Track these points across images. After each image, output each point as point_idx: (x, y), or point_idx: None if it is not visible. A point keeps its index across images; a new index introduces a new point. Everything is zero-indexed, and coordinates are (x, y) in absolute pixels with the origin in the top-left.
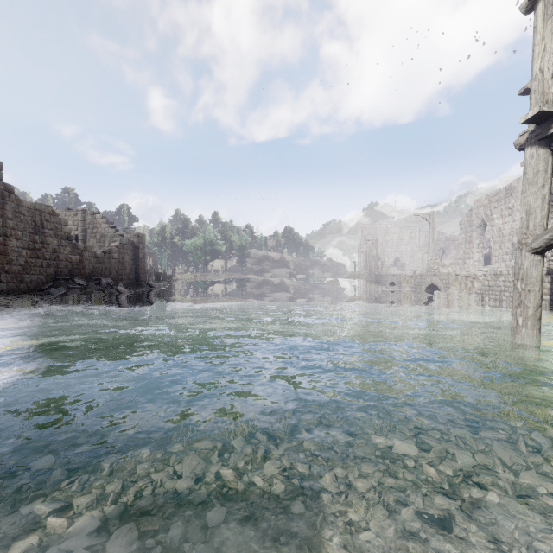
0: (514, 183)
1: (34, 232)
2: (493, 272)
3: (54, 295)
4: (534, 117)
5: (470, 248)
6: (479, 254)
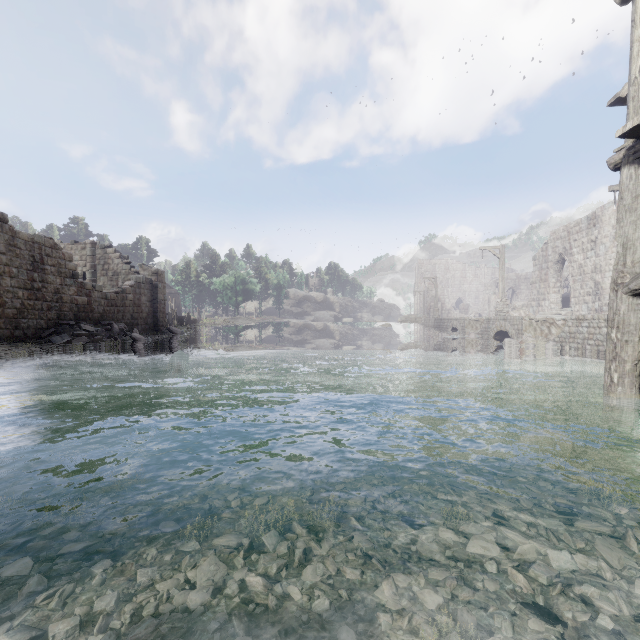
0: (598, 212)
1: (33, 269)
2: (575, 316)
3: (55, 343)
4: (634, 129)
5: (545, 287)
6: (557, 295)
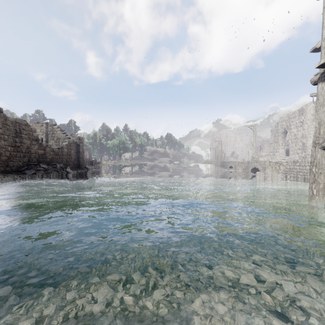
0: (304, 107)
1: (15, 136)
2: (292, 160)
3: (27, 174)
4: (324, 63)
5: (277, 146)
6: (283, 149)
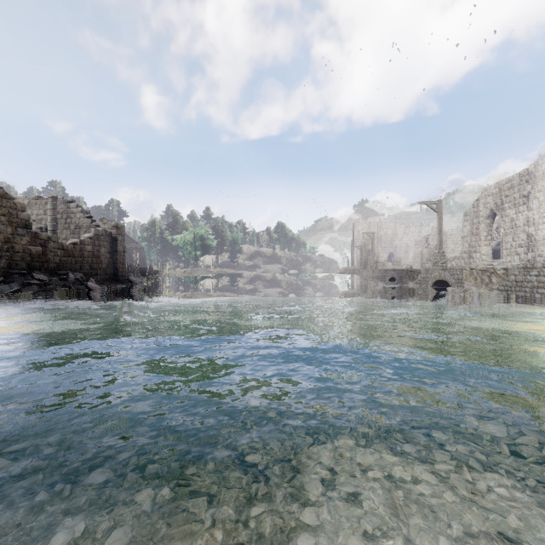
0: (531, 168)
1: None
2: (522, 265)
3: (3, 292)
4: None
5: (477, 241)
6: (488, 247)
